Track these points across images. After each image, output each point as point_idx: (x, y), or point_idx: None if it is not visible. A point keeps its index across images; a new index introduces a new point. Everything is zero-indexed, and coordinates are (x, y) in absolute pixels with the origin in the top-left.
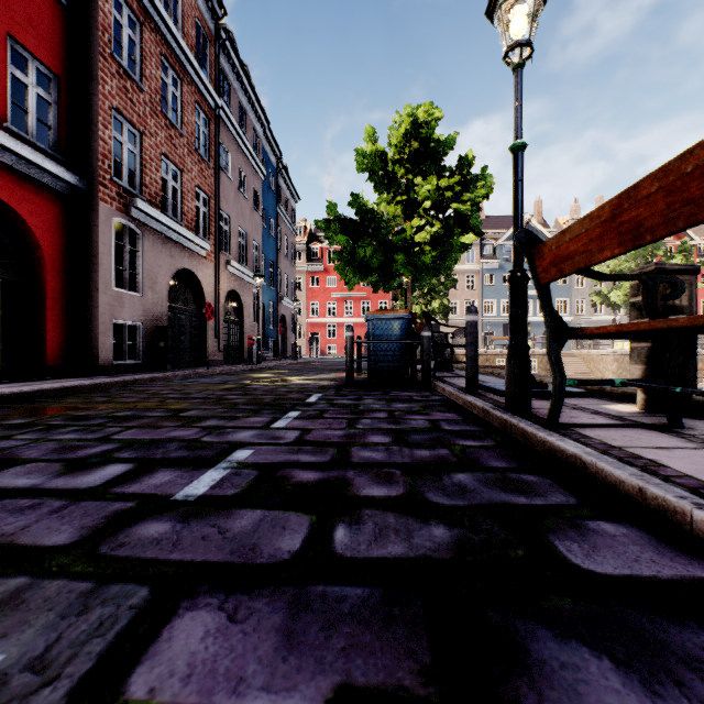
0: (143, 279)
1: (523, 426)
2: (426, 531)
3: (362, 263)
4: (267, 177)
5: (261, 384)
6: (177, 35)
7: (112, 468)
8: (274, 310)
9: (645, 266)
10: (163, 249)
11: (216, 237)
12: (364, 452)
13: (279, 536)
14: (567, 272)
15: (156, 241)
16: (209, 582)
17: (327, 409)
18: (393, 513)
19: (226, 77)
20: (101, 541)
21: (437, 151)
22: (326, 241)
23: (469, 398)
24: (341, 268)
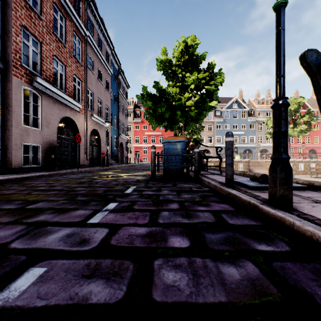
0: (42, 121)
1: (313, 230)
2: None
3: (160, 115)
4: (113, 75)
5: (102, 179)
6: None
7: None
8: (117, 140)
9: None
10: (54, 105)
11: (85, 101)
12: (166, 272)
13: None
14: None
15: (50, 101)
16: None
17: (137, 200)
18: None
19: (91, 21)
20: None
21: (197, 61)
22: (142, 108)
23: (233, 192)
24: (149, 118)
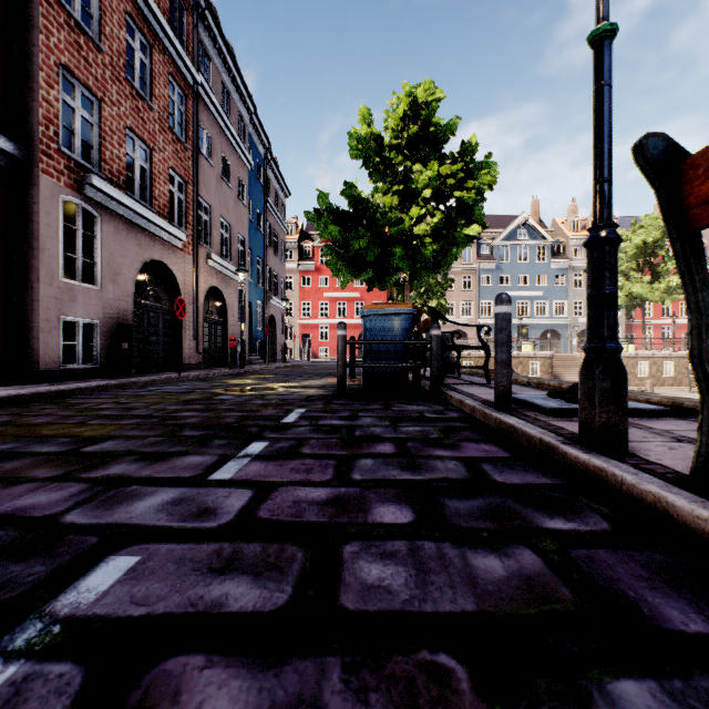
0: (102, 270)
1: (657, 491)
2: None
3: (356, 257)
4: (255, 168)
5: (233, 394)
6: None
7: None
8: (262, 310)
9: None
10: (128, 236)
11: (193, 226)
12: (367, 564)
13: None
14: None
15: (119, 227)
16: None
17: (308, 437)
18: None
19: (206, 52)
20: None
21: (437, 136)
22: (318, 239)
23: (509, 420)
24: (333, 263)
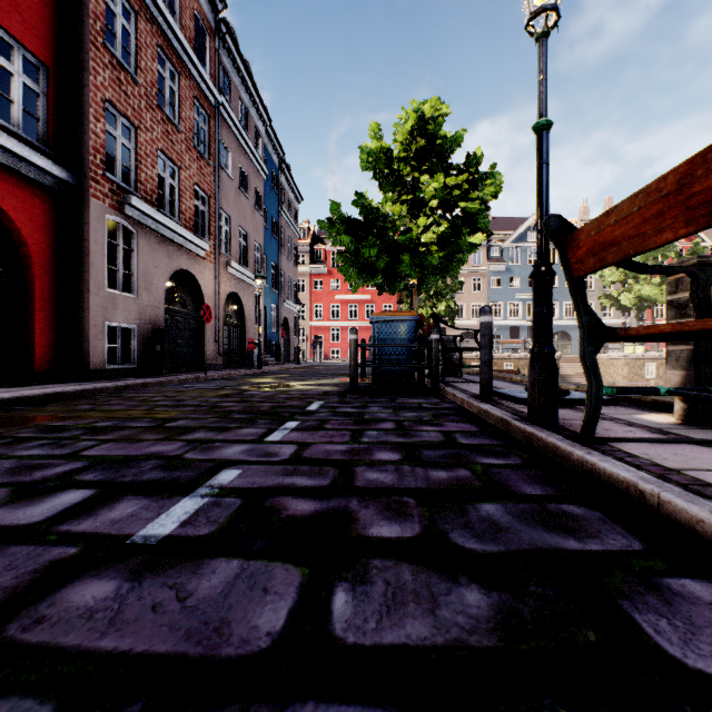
0: (138, 280)
1: (553, 441)
2: (455, 597)
3: (367, 264)
4: (269, 177)
5: (260, 390)
6: (174, 26)
7: (68, 495)
8: (276, 313)
9: (684, 260)
10: (159, 248)
11: (215, 237)
12: (370, 473)
13: (258, 604)
14: (609, 261)
15: (152, 240)
16: (145, 696)
17: (328, 419)
18: (409, 564)
19: (226, 72)
20: (13, 614)
21: (444, 148)
22: (329, 243)
23: (484, 407)
24: (345, 270)
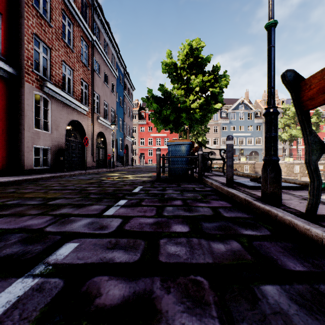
0: (51, 124)
1: (290, 219)
2: None
3: (165, 118)
4: (119, 77)
5: (110, 180)
6: (70, 0)
7: None
8: (122, 142)
9: None
10: (62, 109)
11: (91, 104)
12: (170, 246)
13: None
14: None
15: (59, 105)
16: None
17: (144, 198)
18: None
19: (97, 26)
20: None
21: (202, 63)
22: (147, 110)
23: (232, 191)
24: (154, 121)
